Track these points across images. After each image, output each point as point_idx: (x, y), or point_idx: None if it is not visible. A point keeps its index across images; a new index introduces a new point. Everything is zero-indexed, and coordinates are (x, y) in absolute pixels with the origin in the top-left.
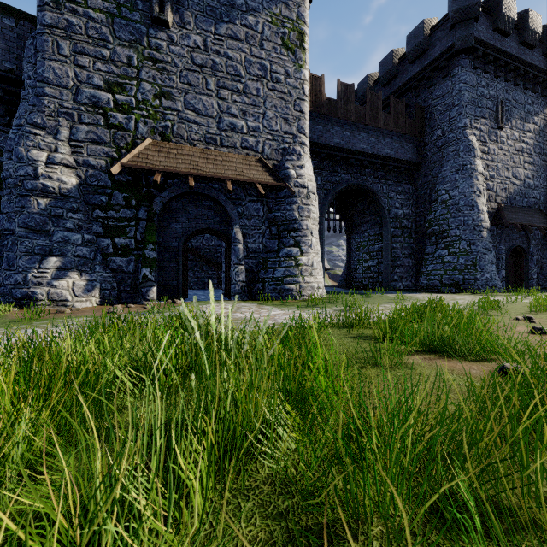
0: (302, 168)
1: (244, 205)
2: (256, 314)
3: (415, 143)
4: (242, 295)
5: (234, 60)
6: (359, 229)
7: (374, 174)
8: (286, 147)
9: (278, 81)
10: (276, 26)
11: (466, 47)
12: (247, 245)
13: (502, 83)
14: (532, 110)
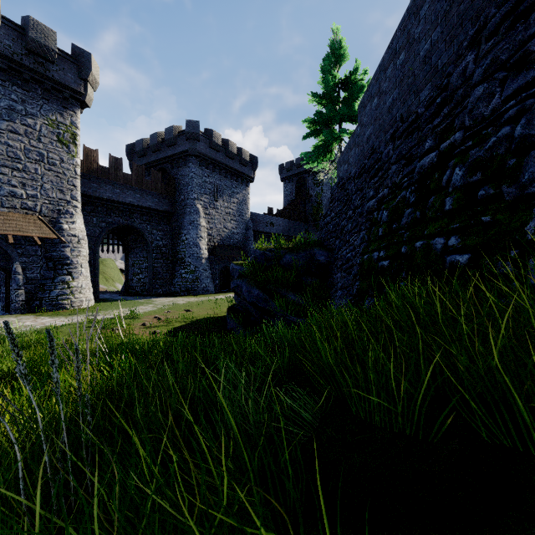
0: (74, 224)
1: (24, 248)
2: (34, 323)
3: (170, 199)
4: (22, 310)
5: (15, 147)
6: (134, 251)
7: (140, 218)
8: (61, 209)
9: (54, 164)
10: (52, 128)
11: (194, 154)
12: (26, 275)
13: (218, 175)
14: (236, 191)
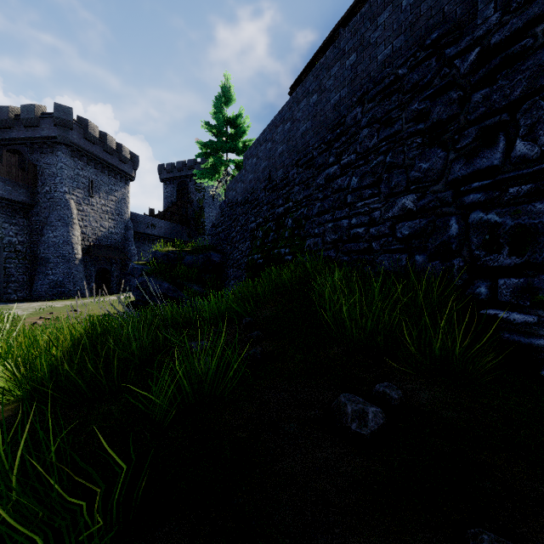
0: None
1: None
2: None
3: (29, 189)
4: None
5: None
6: None
7: None
8: None
9: None
10: None
11: (65, 143)
12: None
13: (94, 169)
14: (114, 189)
